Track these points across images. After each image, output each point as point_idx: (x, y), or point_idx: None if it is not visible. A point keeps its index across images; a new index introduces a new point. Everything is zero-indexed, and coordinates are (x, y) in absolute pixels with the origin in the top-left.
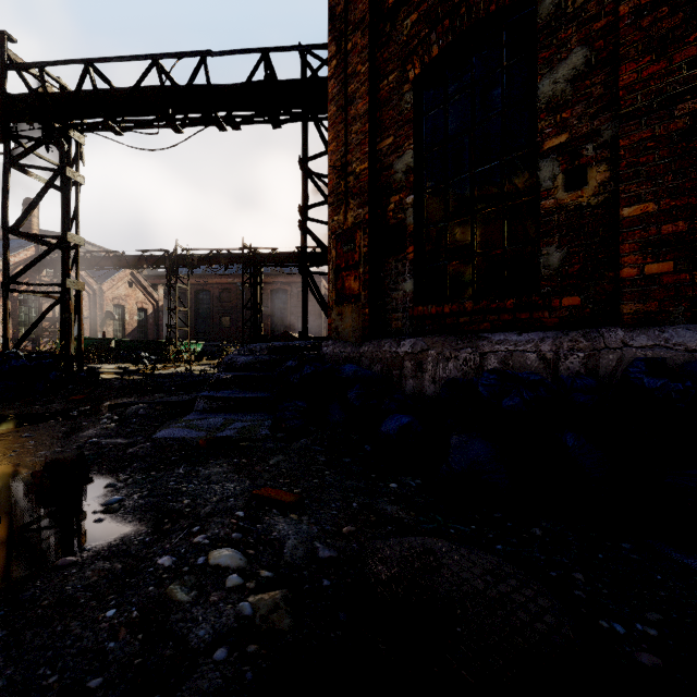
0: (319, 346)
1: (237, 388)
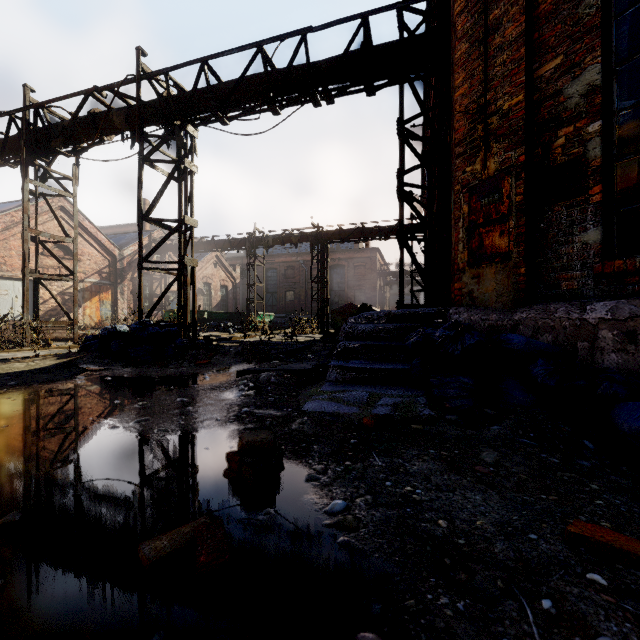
0: (445, 314)
1: (365, 358)
